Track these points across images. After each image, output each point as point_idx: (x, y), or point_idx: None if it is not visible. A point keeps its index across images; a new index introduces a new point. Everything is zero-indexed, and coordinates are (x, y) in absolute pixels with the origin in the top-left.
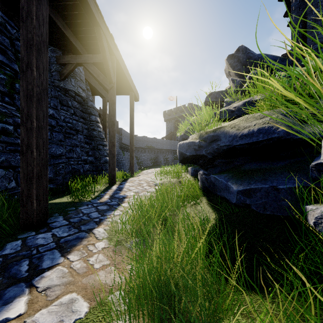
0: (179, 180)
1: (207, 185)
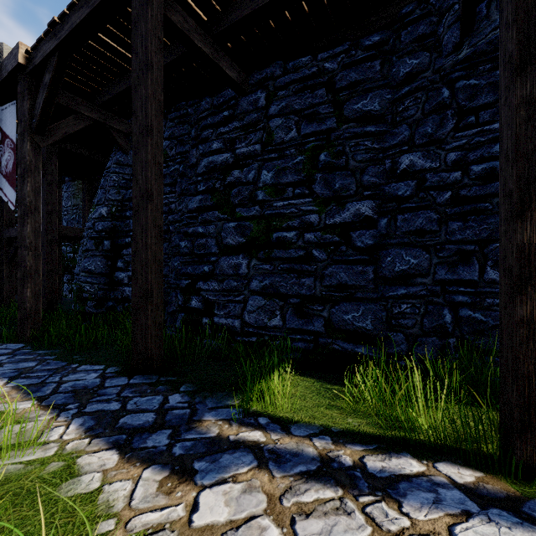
0: None
1: None
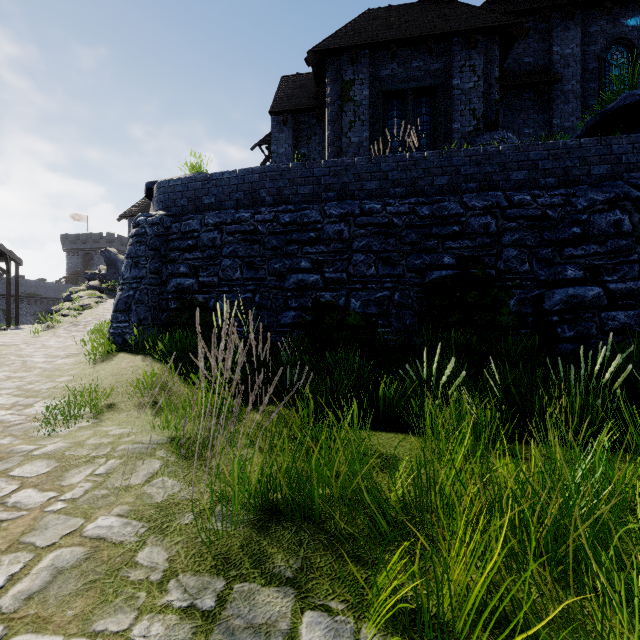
0: None
1: None
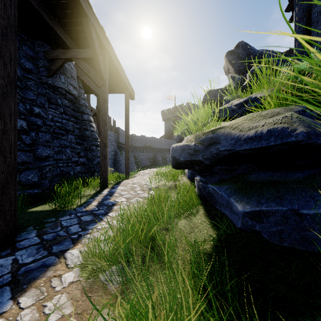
0: (175, 184)
1: (204, 194)
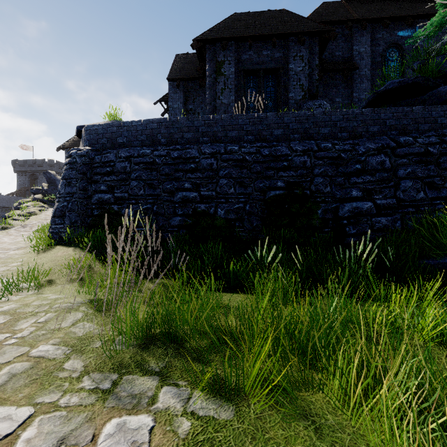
0: None
1: None
